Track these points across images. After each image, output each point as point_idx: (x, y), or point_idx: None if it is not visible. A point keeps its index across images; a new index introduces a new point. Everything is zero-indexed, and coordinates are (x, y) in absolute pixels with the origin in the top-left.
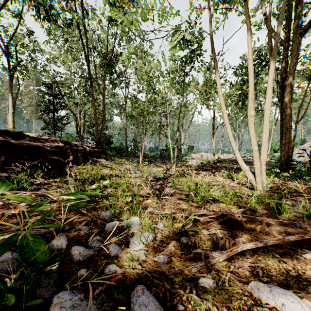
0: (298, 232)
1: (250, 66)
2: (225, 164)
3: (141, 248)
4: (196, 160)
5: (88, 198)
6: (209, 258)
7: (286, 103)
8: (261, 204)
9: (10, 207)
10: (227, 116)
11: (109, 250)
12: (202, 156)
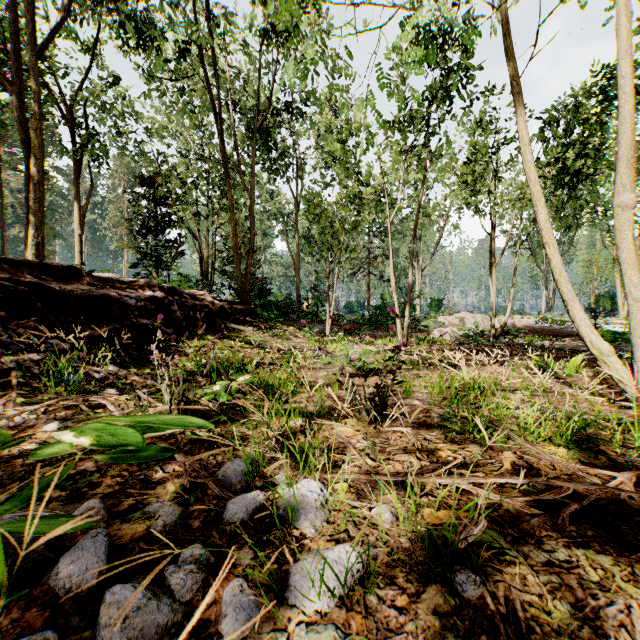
0: None
1: (621, 72)
2: (520, 340)
3: (323, 610)
4: (450, 328)
5: (138, 444)
6: None
7: None
8: None
9: None
10: (547, 215)
11: (221, 605)
12: (463, 320)
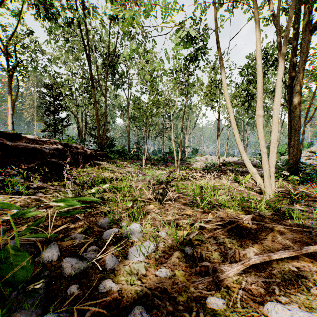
0: (314, 240)
1: (258, 63)
2: (230, 168)
3: (141, 260)
4: (200, 163)
5: (80, 204)
6: (217, 272)
7: (295, 104)
8: (271, 210)
9: (1, 213)
10: (233, 117)
11: (105, 261)
12: (206, 159)
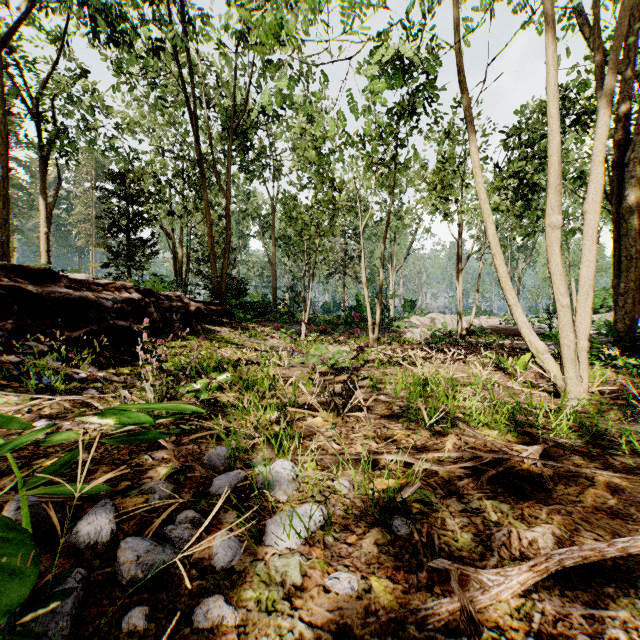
0: None
1: (550, 112)
2: (484, 339)
3: (292, 547)
4: (420, 329)
5: (154, 421)
6: (470, 585)
7: (629, 202)
8: (584, 433)
9: (6, 433)
10: (494, 230)
11: (212, 549)
12: (434, 321)
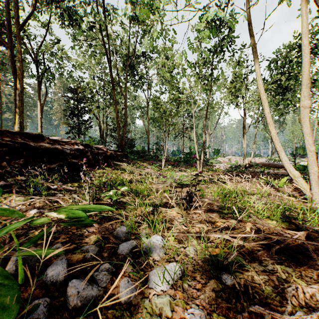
0: None
1: (303, 43)
2: (258, 169)
3: (164, 290)
4: (223, 164)
5: (86, 216)
6: None
7: None
8: None
9: None
10: (269, 110)
11: (119, 288)
12: (230, 160)
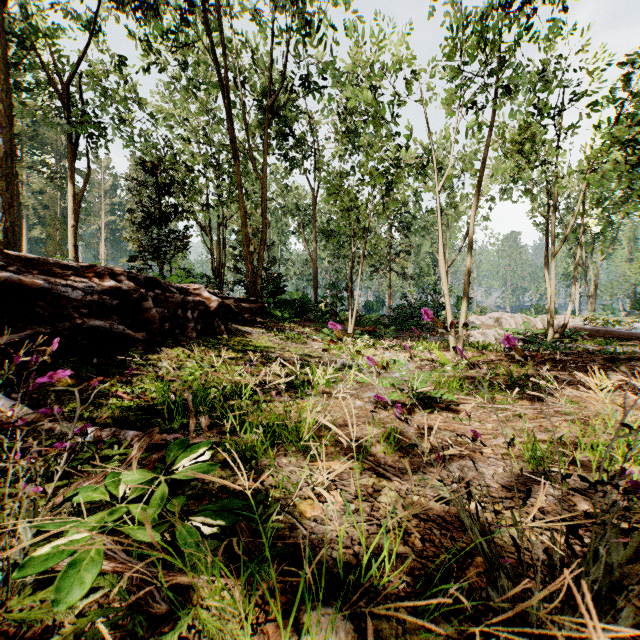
0: None
1: None
2: (587, 344)
3: None
4: (494, 330)
5: None
6: None
7: None
8: None
9: None
10: None
11: None
12: (499, 320)
